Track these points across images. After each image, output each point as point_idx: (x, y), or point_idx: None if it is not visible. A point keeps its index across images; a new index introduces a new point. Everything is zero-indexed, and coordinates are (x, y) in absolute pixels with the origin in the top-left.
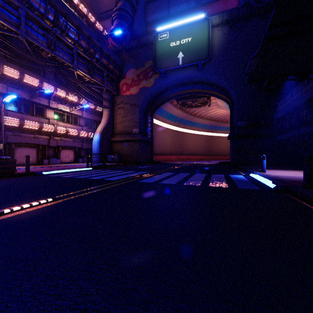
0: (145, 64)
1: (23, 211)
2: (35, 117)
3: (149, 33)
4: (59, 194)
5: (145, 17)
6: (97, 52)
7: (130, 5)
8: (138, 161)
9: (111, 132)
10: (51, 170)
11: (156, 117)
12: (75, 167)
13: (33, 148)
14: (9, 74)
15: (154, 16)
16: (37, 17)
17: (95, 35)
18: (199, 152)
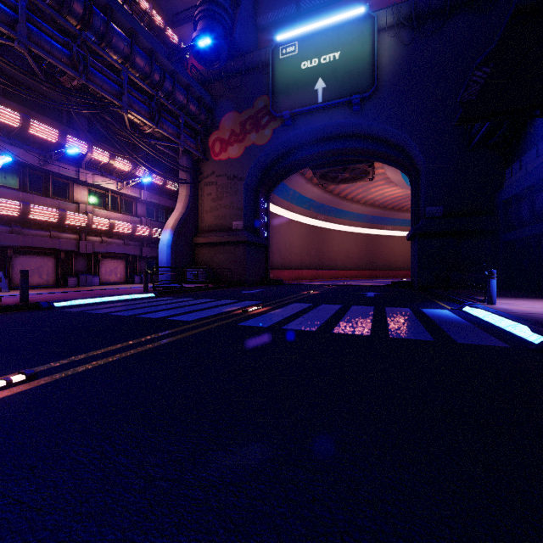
0: (256, 103)
1: None
2: (53, 199)
3: (263, 46)
4: (53, 360)
5: (256, 18)
6: (167, 79)
7: None
8: (241, 280)
9: (193, 228)
10: (72, 299)
11: (275, 200)
12: (121, 293)
13: (47, 257)
14: (1, 118)
15: (272, 16)
16: (52, 10)
17: (162, 48)
18: (352, 264)
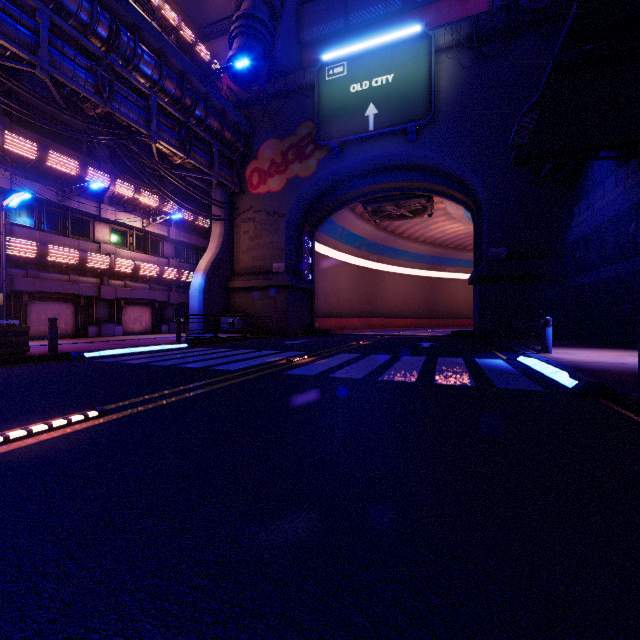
0: (299, 130)
1: (32, 440)
2: (72, 238)
3: (307, 65)
4: (114, 402)
5: (299, 32)
6: (199, 104)
7: (267, 8)
8: (283, 329)
9: (228, 271)
10: (102, 350)
11: (320, 238)
12: (152, 343)
13: (66, 304)
14: (17, 149)
15: (317, 31)
16: (75, 32)
17: (194, 69)
18: (409, 311)
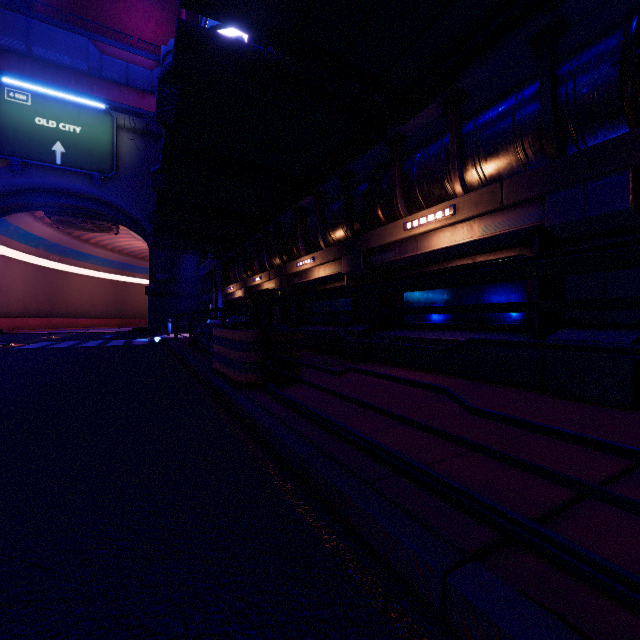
0: None
1: None
2: None
3: None
4: None
5: None
6: None
7: None
8: None
9: None
10: None
11: None
12: None
13: None
14: None
15: None
16: None
17: None
18: (96, 311)
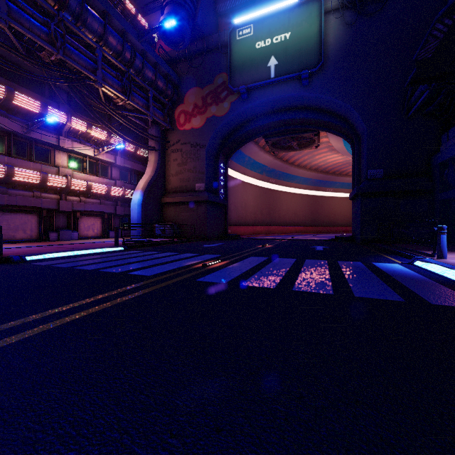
0: (216, 80)
1: None
2: (35, 163)
3: (222, 30)
4: None
5: (216, 5)
6: (137, 57)
7: None
8: (203, 235)
9: (161, 189)
10: (44, 253)
11: (232, 165)
12: (93, 247)
13: (31, 215)
14: None
15: (230, 4)
16: None
17: (132, 29)
18: (298, 221)
